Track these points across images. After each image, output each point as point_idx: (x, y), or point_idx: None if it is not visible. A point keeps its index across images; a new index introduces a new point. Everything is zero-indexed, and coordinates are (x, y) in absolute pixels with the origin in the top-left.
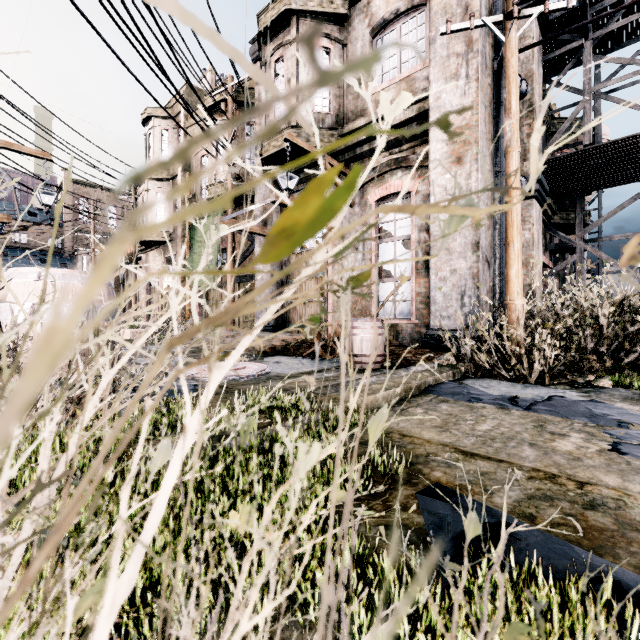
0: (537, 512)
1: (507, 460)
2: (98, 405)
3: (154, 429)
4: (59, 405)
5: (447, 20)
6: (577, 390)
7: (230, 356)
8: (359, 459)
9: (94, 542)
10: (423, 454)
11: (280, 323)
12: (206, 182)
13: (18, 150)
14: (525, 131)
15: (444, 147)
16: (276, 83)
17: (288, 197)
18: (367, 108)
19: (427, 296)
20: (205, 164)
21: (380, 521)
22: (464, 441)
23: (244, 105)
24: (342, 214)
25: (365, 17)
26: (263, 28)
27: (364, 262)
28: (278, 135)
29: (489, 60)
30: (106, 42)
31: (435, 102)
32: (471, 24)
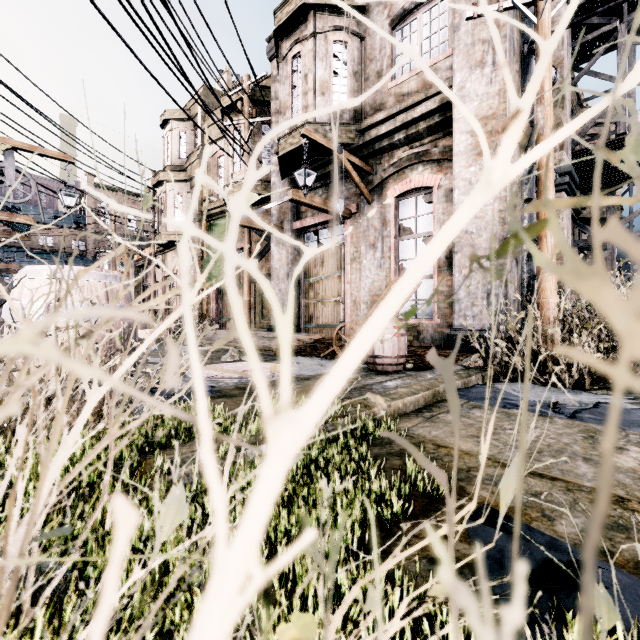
0: (613, 546)
1: (562, 478)
2: (79, 441)
3: (170, 436)
4: (20, 442)
5: (474, 3)
6: (623, 396)
7: (316, 392)
8: (395, 475)
9: (102, 569)
10: (463, 468)
11: (297, 323)
12: (223, 182)
13: (41, 153)
14: None
15: (469, 139)
16: (293, 80)
17: (306, 194)
18: (386, 102)
19: (450, 295)
20: (222, 165)
21: (426, 552)
22: (507, 454)
23: (260, 104)
24: (533, 86)
25: (384, 8)
26: (280, 24)
27: (383, 260)
28: (295, 132)
29: (517, 46)
30: (125, 42)
31: (459, 92)
32: (500, 6)
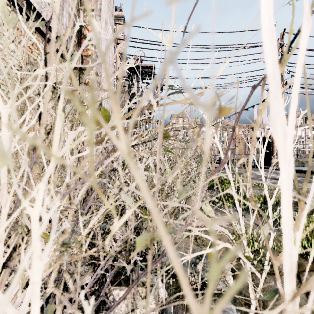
0: None
1: None
2: None
3: None
4: None
5: None
6: None
7: None
8: None
9: None
10: None
11: None
12: None
13: None
14: (123, 99)
15: None
16: None
17: None
18: None
19: None
20: None
21: None
22: None
23: None
24: None
25: None
26: None
27: None
28: None
29: None
30: None
31: None
32: None
